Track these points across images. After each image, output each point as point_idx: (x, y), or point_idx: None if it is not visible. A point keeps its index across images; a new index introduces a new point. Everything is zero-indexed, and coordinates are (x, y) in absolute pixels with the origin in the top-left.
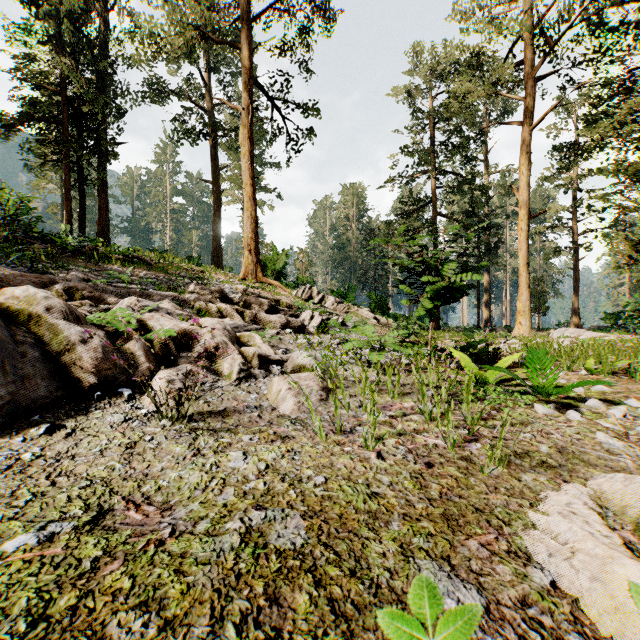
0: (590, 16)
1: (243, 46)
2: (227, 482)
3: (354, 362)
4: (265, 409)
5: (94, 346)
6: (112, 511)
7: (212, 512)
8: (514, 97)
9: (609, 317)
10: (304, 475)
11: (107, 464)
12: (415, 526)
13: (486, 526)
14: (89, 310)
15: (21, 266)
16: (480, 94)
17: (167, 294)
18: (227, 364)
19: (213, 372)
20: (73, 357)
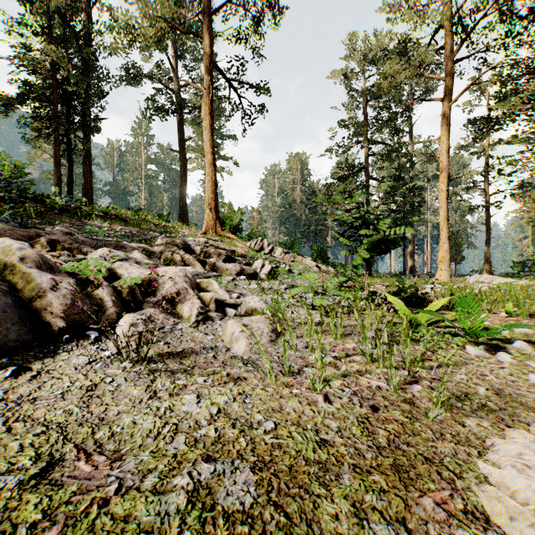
0: (502, 7)
1: (205, 35)
2: (179, 428)
3: (300, 305)
4: (220, 350)
5: (64, 293)
6: (62, 461)
7: (161, 464)
8: (436, 77)
9: (516, 265)
10: (254, 420)
11: (66, 408)
12: (366, 480)
13: (438, 479)
14: (67, 260)
15: (13, 222)
16: (406, 75)
17: (138, 246)
18: (187, 308)
19: (174, 315)
20: (44, 303)
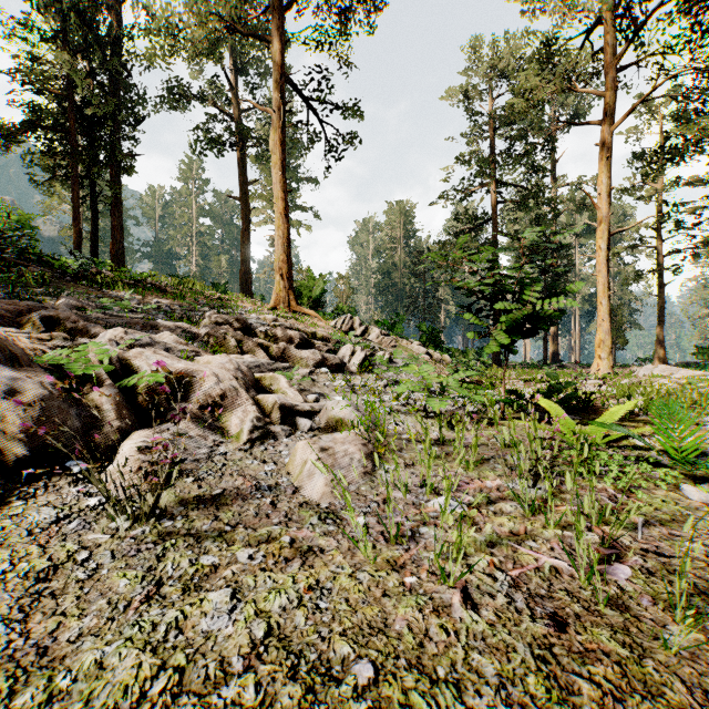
0: None
1: (274, 38)
2: (186, 680)
3: (406, 411)
4: (283, 491)
5: (28, 399)
6: None
7: None
8: (592, 92)
9: (702, 352)
10: (335, 655)
11: None
12: None
13: None
14: (62, 345)
15: (1, 291)
16: (551, 90)
17: (177, 325)
18: (236, 419)
19: (216, 430)
20: None
